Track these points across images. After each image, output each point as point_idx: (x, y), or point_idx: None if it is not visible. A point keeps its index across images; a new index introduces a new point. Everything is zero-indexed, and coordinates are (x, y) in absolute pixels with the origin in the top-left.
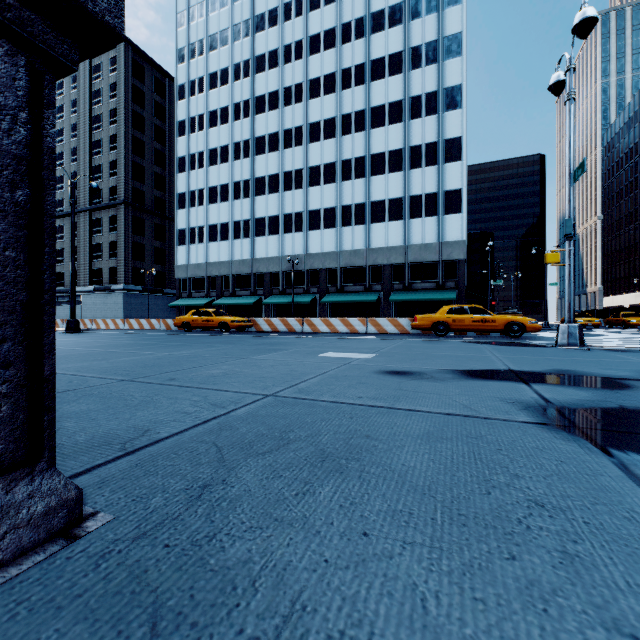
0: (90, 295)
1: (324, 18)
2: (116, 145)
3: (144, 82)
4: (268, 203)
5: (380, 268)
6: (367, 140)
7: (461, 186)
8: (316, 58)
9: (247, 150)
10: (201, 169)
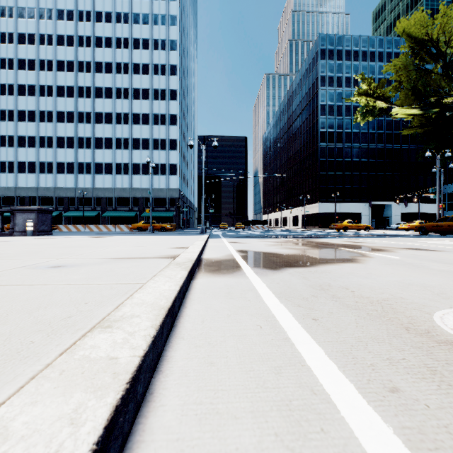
0: None
1: (105, 55)
2: None
3: None
4: (67, 154)
5: (138, 199)
6: (130, 130)
7: (177, 163)
8: (100, 76)
9: (50, 117)
10: (11, 122)
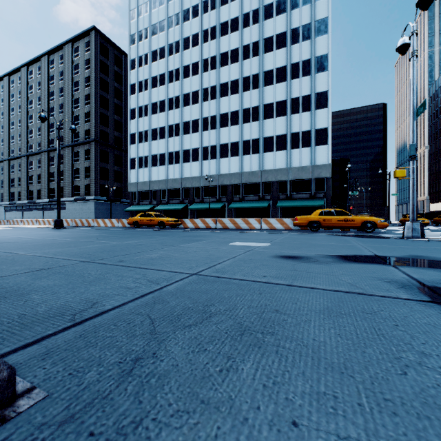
0: (72, 203)
1: (231, 10)
2: (89, 101)
3: (108, 58)
4: (192, 139)
5: (270, 184)
6: (261, 94)
7: (327, 125)
8: (225, 38)
9: (177, 103)
10: (146, 117)
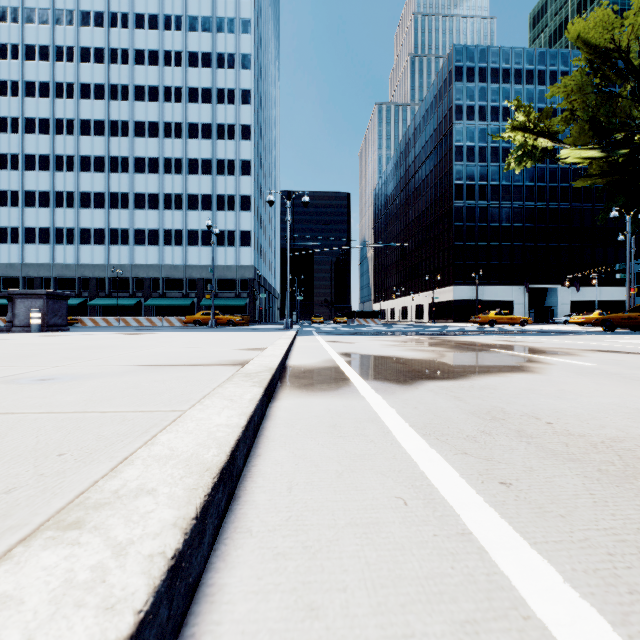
0: None
1: (149, 75)
2: None
3: None
4: (94, 216)
5: (195, 280)
6: (185, 182)
7: (251, 229)
8: (141, 105)
9: (71, 165)
10: (15, 171)
